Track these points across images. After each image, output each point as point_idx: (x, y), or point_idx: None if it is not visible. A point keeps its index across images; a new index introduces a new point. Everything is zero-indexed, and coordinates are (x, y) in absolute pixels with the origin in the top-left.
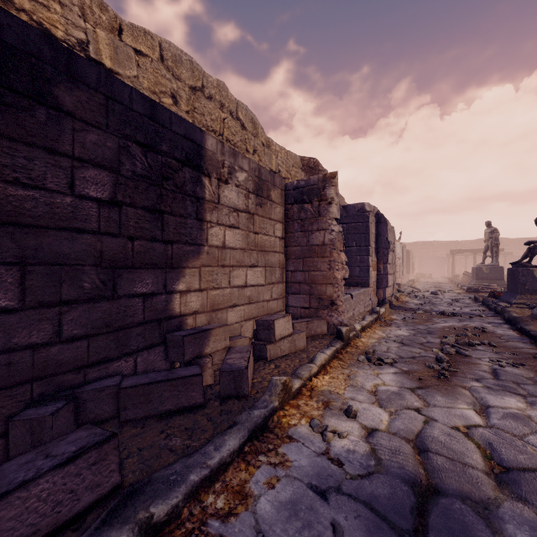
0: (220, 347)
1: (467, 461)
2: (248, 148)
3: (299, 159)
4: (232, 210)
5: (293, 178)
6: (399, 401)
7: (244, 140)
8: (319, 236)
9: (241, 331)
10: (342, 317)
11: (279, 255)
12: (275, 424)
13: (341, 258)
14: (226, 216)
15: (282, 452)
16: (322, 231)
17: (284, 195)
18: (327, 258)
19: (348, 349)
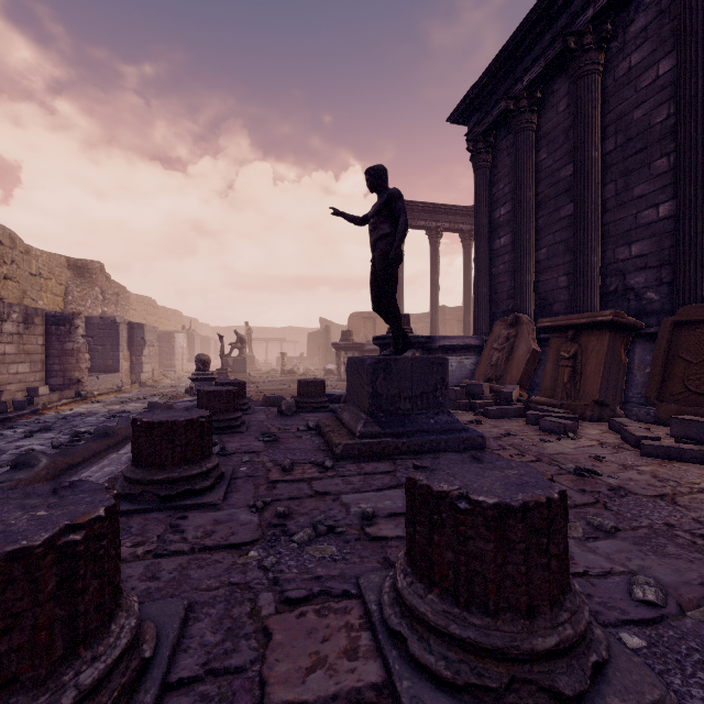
0: (8, 399)
1: (102, 411)
2: (6, 261)
3: (65, 260)
4: (9, 334)
5: (57, 277)
6: (94, 408)
7: (2, 255)
8: (70, 345)
9: (15, 397)
10: (87, 389)
11: (41, 355)
12: (40, 413)
13: (86, 357)
14: (6, 338)
15: (43, 415)
16: (73, 342)
17: (45, 319)
18: (76, 357)
19: (85, 401)
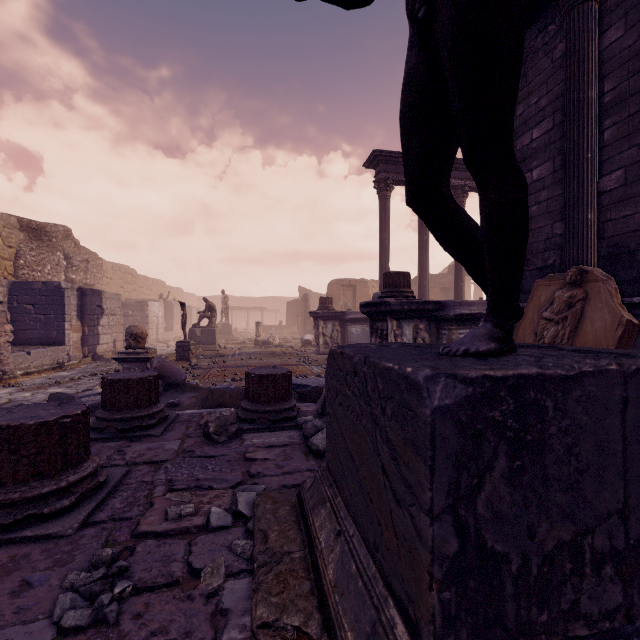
0: None
1: None
2: None
3: (16, 220)
4: None
5: (5, 239)
6: None
7: None
8: None
9: None
10: (7, 367)
11: None
12: None
13: (6, 329)
14: None
15: None
16: None
17: None
18: None
19: None
